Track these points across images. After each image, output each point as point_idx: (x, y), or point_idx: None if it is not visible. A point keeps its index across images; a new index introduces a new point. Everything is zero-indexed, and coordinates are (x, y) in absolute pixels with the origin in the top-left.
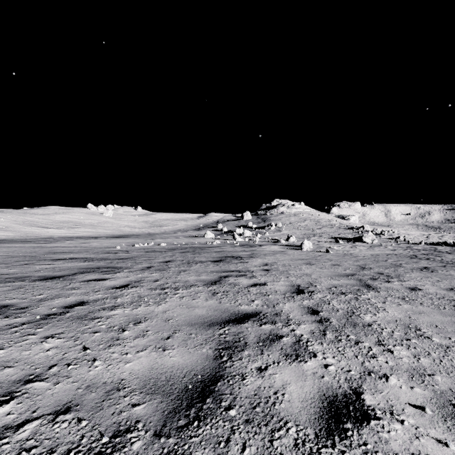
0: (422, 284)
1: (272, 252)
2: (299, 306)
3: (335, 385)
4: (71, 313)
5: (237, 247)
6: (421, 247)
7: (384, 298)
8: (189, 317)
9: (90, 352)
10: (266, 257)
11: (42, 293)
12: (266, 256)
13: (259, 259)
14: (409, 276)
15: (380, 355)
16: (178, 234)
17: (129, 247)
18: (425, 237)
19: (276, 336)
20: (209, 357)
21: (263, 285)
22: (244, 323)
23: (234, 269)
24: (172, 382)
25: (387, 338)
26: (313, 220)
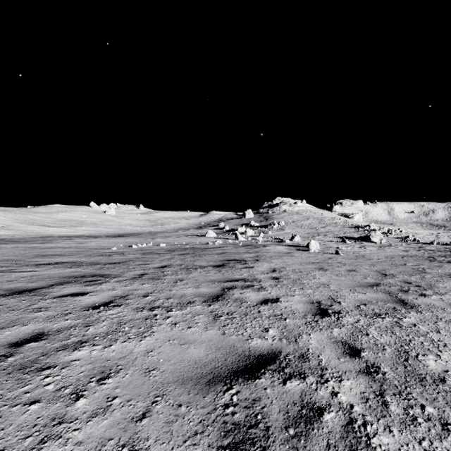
0: None
1: (278, 253)
2: (330, 340)
3: None
4: (15, 356)
5: (240, 247)
6: (435, 248)
7: (433, 323)
8: (180, 364)
9: None
10: (273, 261)
11: None
12: (273, 259)
13: (265, 263)
14: (443, 286)
15: None
16: (180, 233)
17: (126, 248)
18: (435, 236)
19: (312, 410)
20: None
21: (275, 302)
22: (259, 376)
23: (238, 277)
24: None
25: None
26: (316, 218)
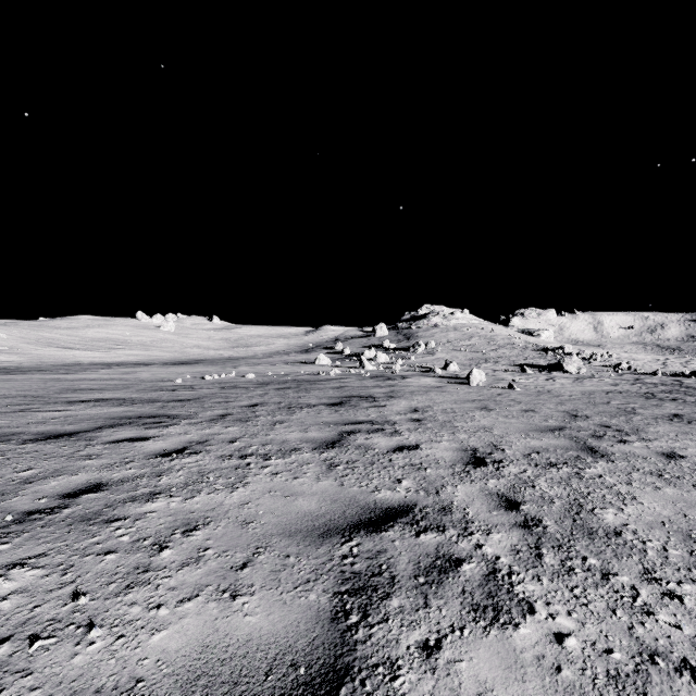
0: (682, 445)
1: (423, 388)
2: (482, 492)
3: (589, 694)
4: (72, 508)
5: (367, 379)
6: (658, 380)
7: (626, 474)
8: (286, 516)
9: (87, 604)
10: (415, 397)
11: (31, 467)
12: (415, 395)
13: (403, 401)
14: (654, 430)
15: (659, 606)
16: (275, 359)
17: (197, 381)
18: (661, 363)
19: (448, 561)
20: (322, 616)
21: (414, 449)
22: (386, 529)
23: (363, 419)
24: (243, 688)
25: (660, 563)
26: (483, 336)
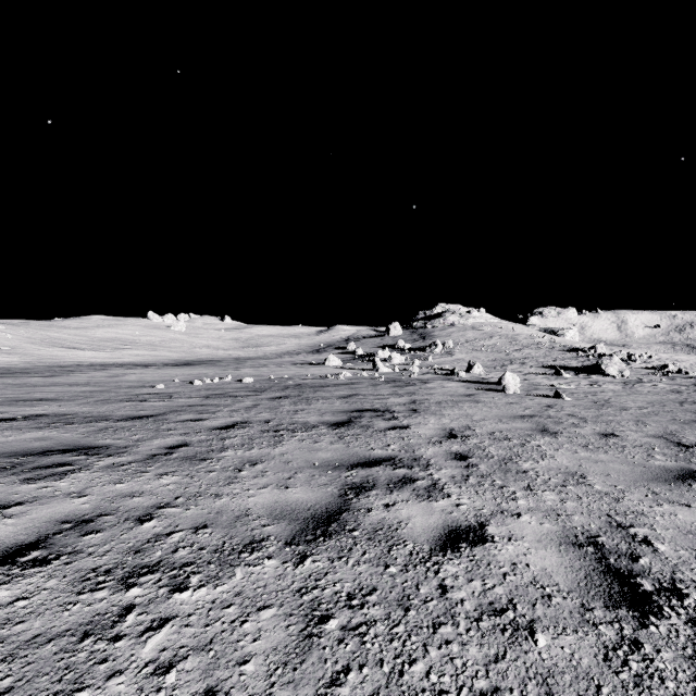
0: None
1: (450, 396)
2: None
3: None
4: None
5: (382, 384)
6: None
7: None
8: None
9: None
10: (445, 412)
11: None
12: (443, 408)
13: (430, 418)
14: None
15: None
16: (284, 360)
17: (182, 386)
18: None
19: None
20: None
21: (480, 540)
22: None
23: (380, 455)
24: None
25: None
26: (504, 336)
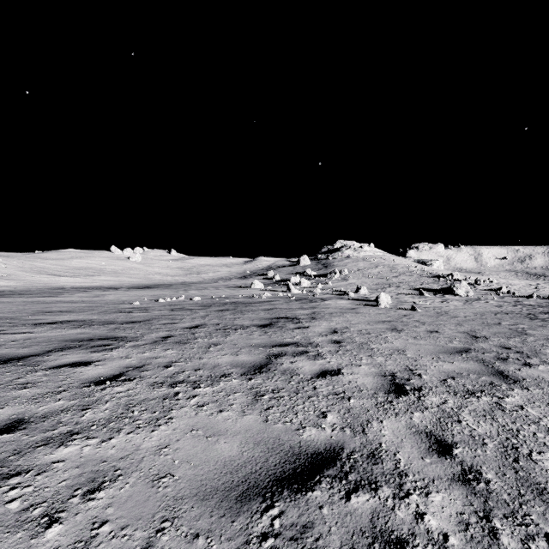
0: None
1: (340, 309)
2: (409, 430)
3: None
4: None
5: (293, 302)
6: (534, 302)
7: (546, 404)
8: (203, 467)
9: None
10: (333, 319)
11: None
12: (333, 316)
13: (323, 322)
14: None
15: None
16: (219, 284)
17: (151, 303)
18: (533, 287)
19: (388, 543)
20: None
21: (336, 374)
22: (312, 487)
23: (289, 341)
24: None
25: None
26: (386, 265)
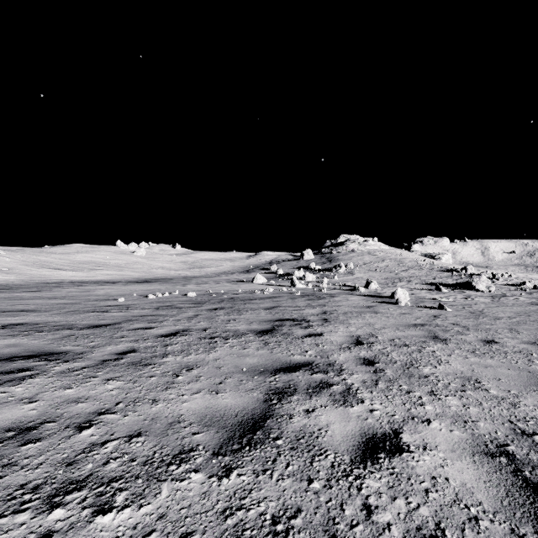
0: None
1: (354, 308)
2: None
3: None
4: None
5: (299, 298)
6: None
7: None
8: None
9: None
10: (351, 321)
11: None
12: (349, 317)
13: (339, 327)
14: None
15: None
16: (221, 278)
17: (139, 299)
18: None
19: None
20: None
21: (396, 450)
22: None
23: (299, 360)
24: None
25: None
26: (393, 259)
